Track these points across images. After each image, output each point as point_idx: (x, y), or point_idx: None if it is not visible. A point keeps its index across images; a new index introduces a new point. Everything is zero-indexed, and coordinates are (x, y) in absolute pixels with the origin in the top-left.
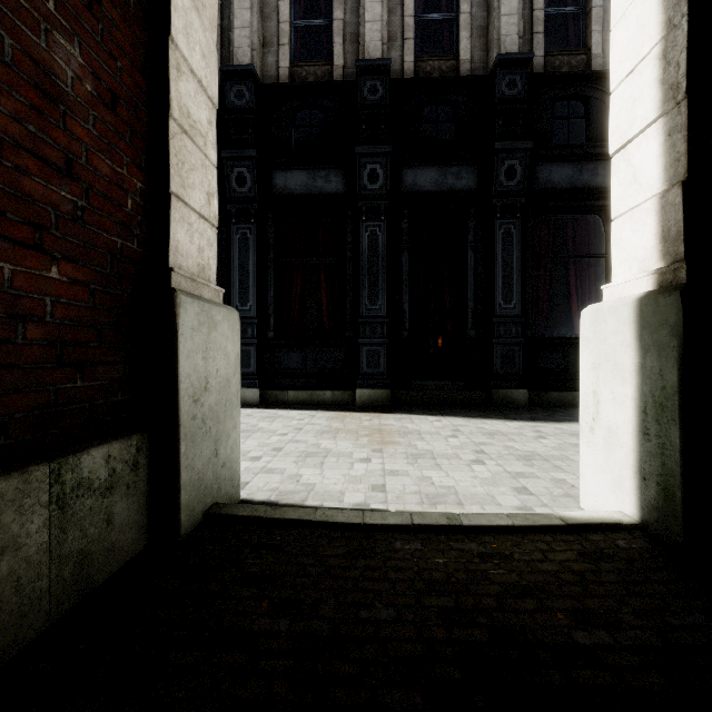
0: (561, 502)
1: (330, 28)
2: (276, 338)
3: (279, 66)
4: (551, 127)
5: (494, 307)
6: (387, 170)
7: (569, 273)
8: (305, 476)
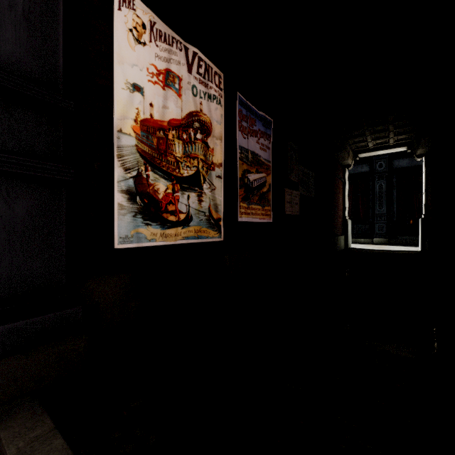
0: None
1: None
2: None
3: None
4: None
5: None
6: (386, 163)
7: None
8: None
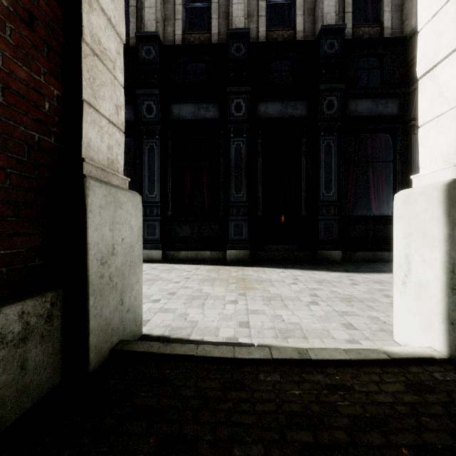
0: (379, 335)
1: (210, 9)
2: (173, 216)
3: (175, 33)
4: (357, 75)
5: (319, 195)
6: (248, 103)
7: (368, 172)
8: (191, 315)
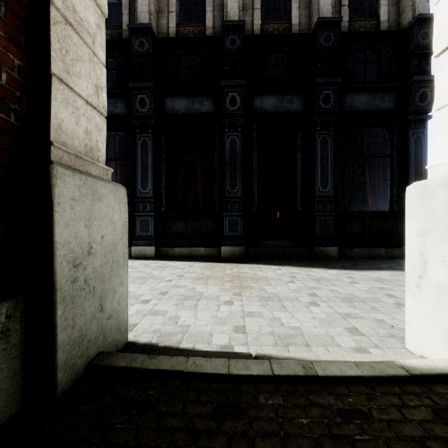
0: (388, 342)
1: (204, 2)
2: (167, 212)
3: (169, 26)
4: (353, 69)
5: (315, 191)
6: (243, 97)
7: (364, 168)
8: (182, 318)
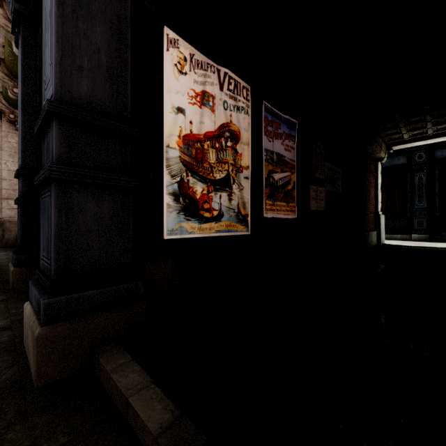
0: None
1: None
2: None
3: None
4: None
5: None
6: (427, 154)
7: None
8: None
